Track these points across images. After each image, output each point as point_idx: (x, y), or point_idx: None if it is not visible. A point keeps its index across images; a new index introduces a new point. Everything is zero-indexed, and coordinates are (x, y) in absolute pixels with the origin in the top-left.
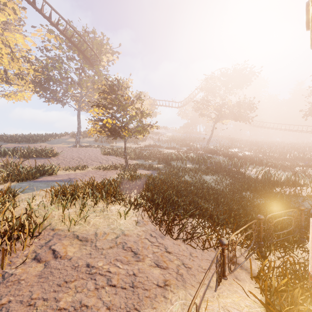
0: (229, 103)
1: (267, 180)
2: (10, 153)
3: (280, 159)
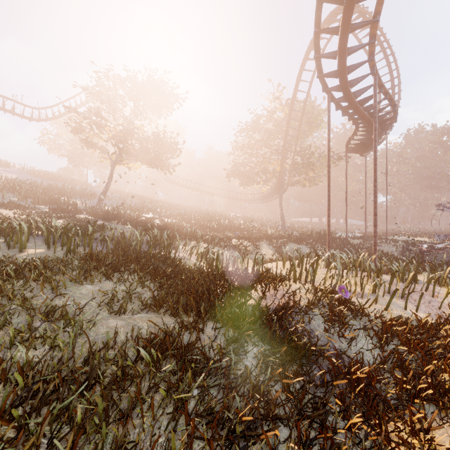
0: (142, 130)
1: (222, 271)
2: None
3: (209, 228)
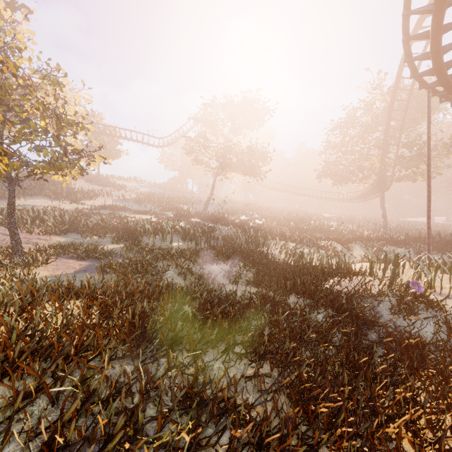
0: (238, 146)
1: (306, 265)
2: None
3: (298, 230)
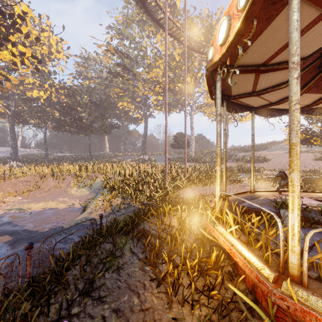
0: None
1: None
2: (240, 160)
3: None
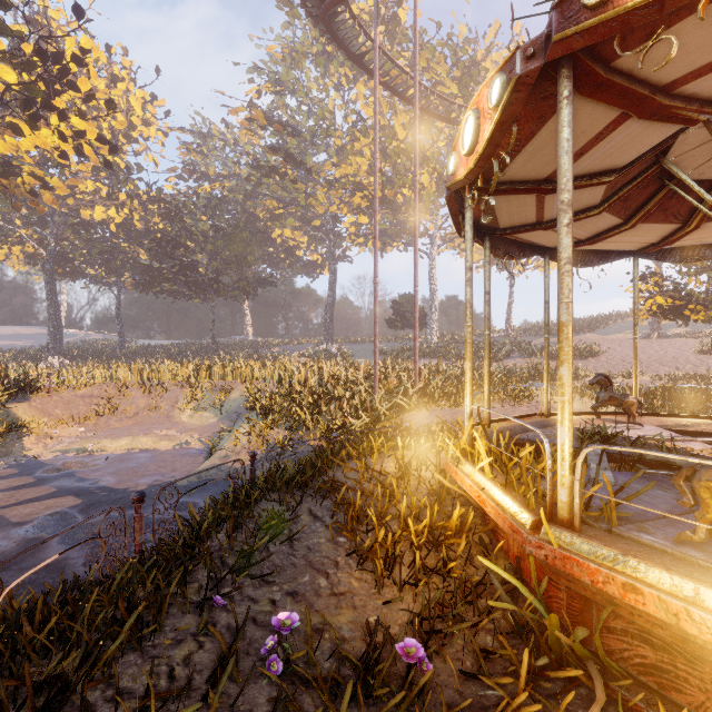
0: None
1: None
2: (537, 353)
3: None
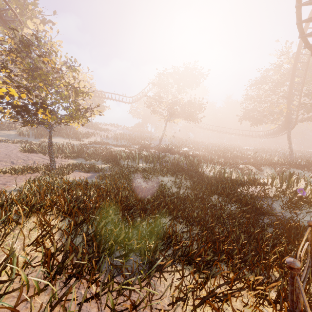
0: (182, 100)
1: (226, 179)
2: None
3: (224, 157)
